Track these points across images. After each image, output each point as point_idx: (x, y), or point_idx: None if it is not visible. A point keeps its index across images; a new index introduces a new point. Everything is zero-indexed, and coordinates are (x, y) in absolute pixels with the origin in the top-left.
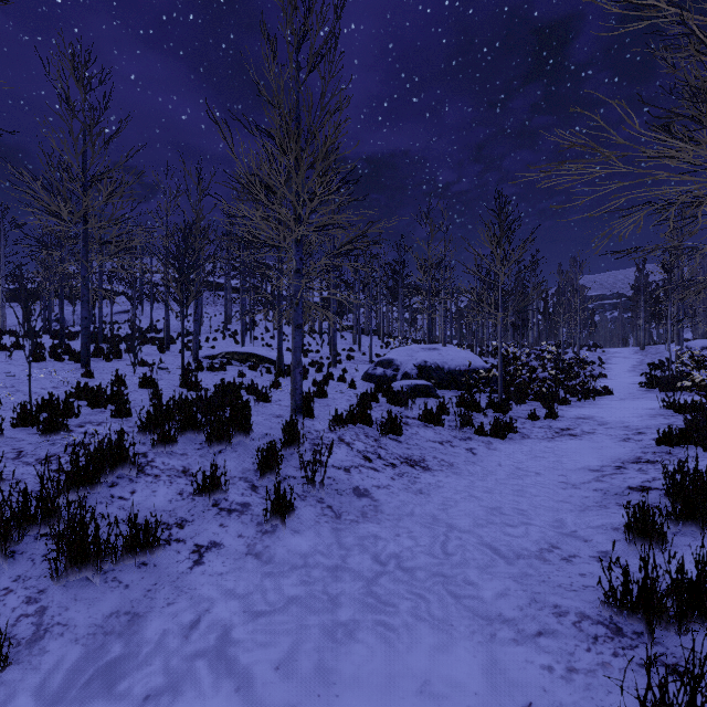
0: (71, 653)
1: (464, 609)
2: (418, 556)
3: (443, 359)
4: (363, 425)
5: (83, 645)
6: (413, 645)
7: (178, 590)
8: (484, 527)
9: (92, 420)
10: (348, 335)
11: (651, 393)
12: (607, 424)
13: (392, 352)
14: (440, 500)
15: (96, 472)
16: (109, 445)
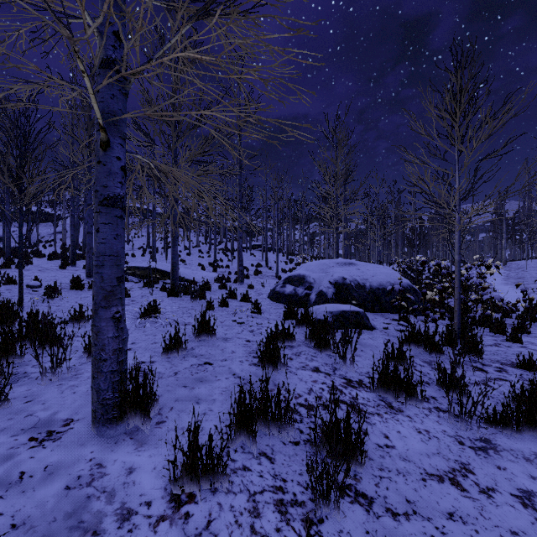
0: None
1: None
2: None
3: (363, 275)
4: (272, 438)
5: None
6: None
7: None
8: None
9: None
10: (257, 252)
11: None
12: None
13: (303, 268)
14: None
15: None
16: None
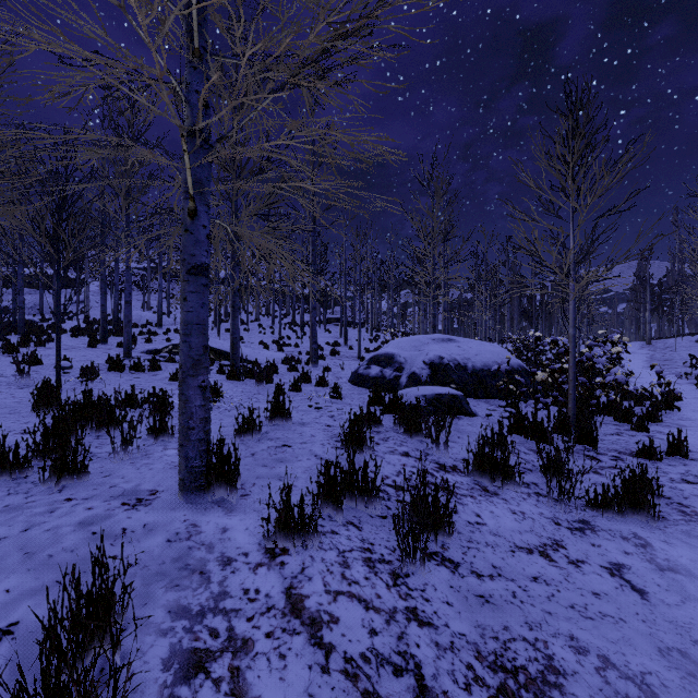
0: None
1: None
2: None
3: (464, 354)
4: (359, 511)
5: None
6: None
7: None
8: None
9: None
10: (333, 328)
11: None
12: None
13: (391, 345)
14: None
15: None
16: None
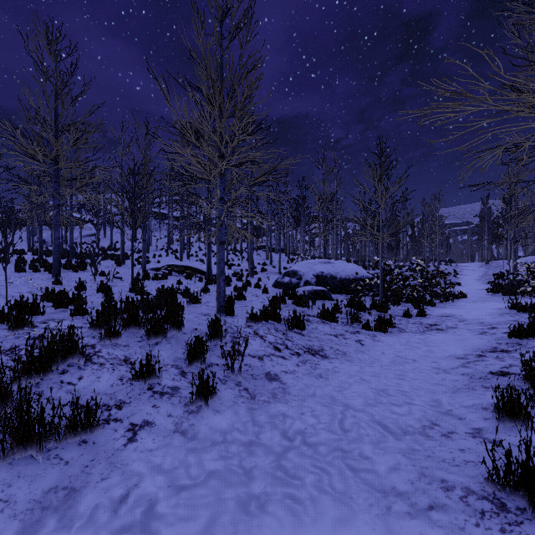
0: (8, 529)
1: (361, 482)
2: (320, 432)
3: (336, 270)
4: (274, 322)
5: (20, 521)
6: (318, 518)
7: (112, 466)
8: (374, 406)
9: (54, 317)
10: (262, 253)
11: (496, 297)
12: (465, 321)
13: (296, 265)
14: (336, 383)
15: (48, 361)
16: (61, 339)
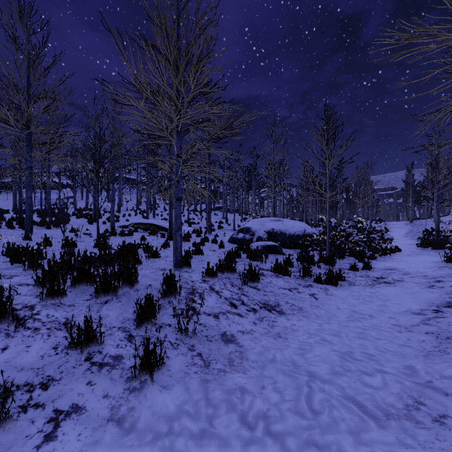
0: None
1: None
2: (285, 415)
3: (285, 227)
4: (230, 276)
5: None
6: None
7: None
8: (342, 376)
9: (6, 273)
10: (219, 213)
11: (427, 251)
12: (409, 274)
13: (249, 223)
14: (297, 345)
15: None
16: None
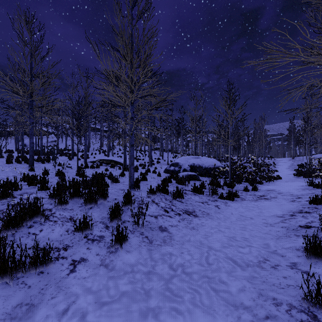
0: None
1: (221, 299)
2: (193, 265)
3: (202, 162)
4: (164, 194)
5: None
6: None
7: (59, 288)
8: (227, 248)
9: (28, 191)
10: (157, 152)
11: (299, 179)
12: (282, 193)
13: (178, 159)
14: (203, 233)
15: (20, 220)
16: (29, 205)
